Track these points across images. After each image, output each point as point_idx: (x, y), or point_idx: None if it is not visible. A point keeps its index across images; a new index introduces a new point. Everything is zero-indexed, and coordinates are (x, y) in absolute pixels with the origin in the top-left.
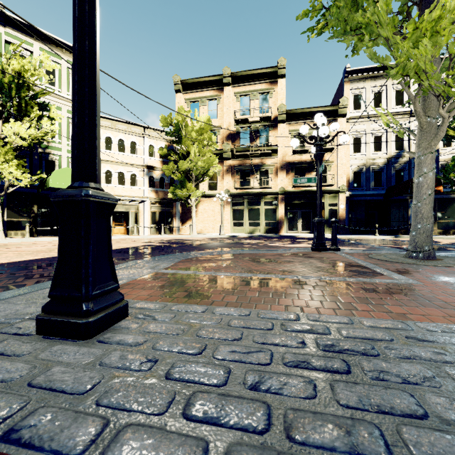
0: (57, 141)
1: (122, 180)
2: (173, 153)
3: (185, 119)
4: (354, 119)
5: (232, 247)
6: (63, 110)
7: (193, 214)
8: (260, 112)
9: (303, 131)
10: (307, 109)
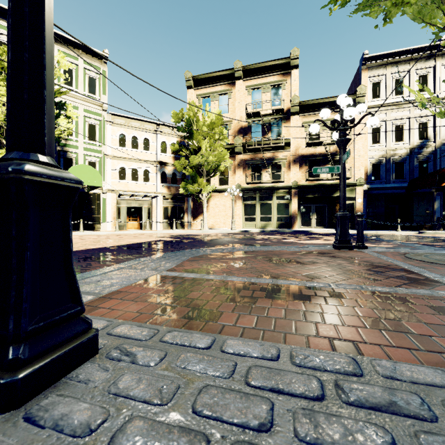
0: (75, 139)
1: (136, 176)
2: (184, 149)
3: (197, 114)
4: (372, 108)
5: (244, 243)
6: (80, 109)
7: (204, 209)
8: (272, 105)
9: (324, 115)
10: (321, 99)
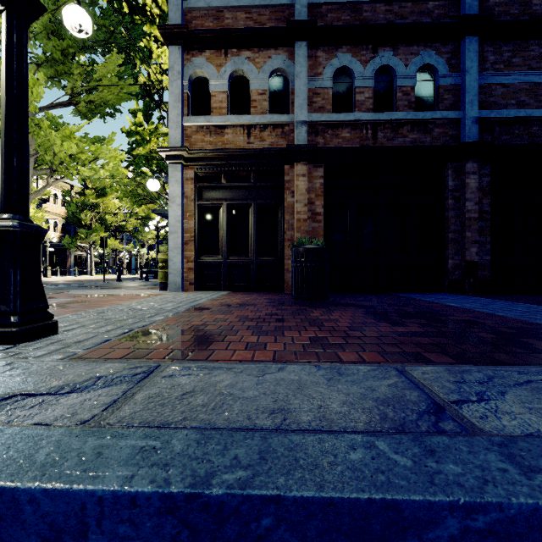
0: None
1: None
2: None
3: None
4: None
5: None
6: None
7: None
8: None
9: None
10: None
